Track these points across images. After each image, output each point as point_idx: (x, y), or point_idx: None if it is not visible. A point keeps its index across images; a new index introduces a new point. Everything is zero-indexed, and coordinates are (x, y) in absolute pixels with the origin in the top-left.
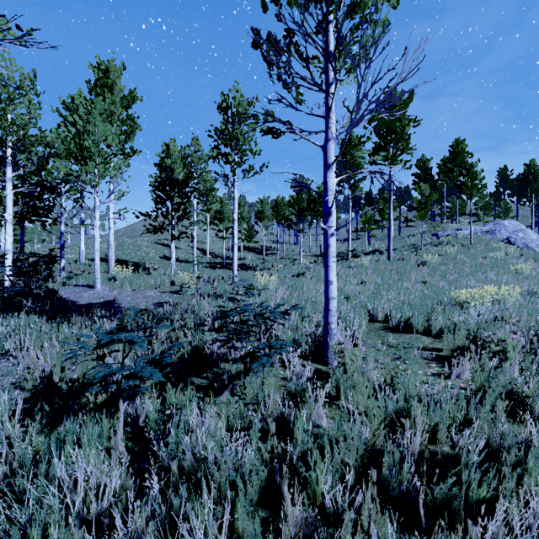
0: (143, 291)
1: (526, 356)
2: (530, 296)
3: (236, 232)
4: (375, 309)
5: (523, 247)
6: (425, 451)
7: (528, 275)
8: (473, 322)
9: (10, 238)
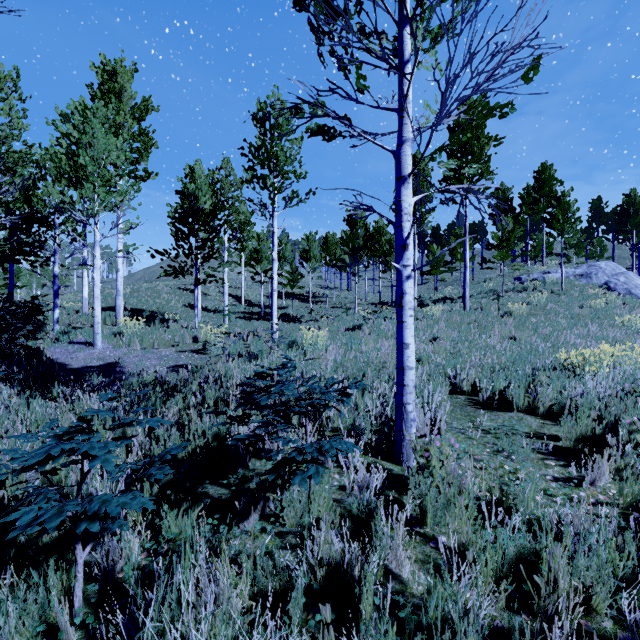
0: (157, 350)
1: None
2: None
3: (275, 275)
4: (457, 376)
5: (625, 293)
6: None
7: (639, 329)
8: (595, 396)
9: None
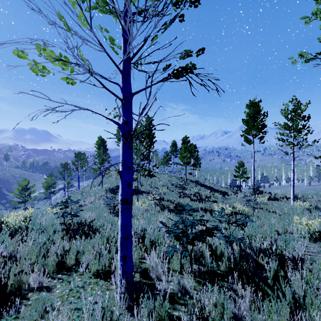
0: None
1: None
2: None
3: None
4: None
5: None
6: None
7: None
8: None
9: None
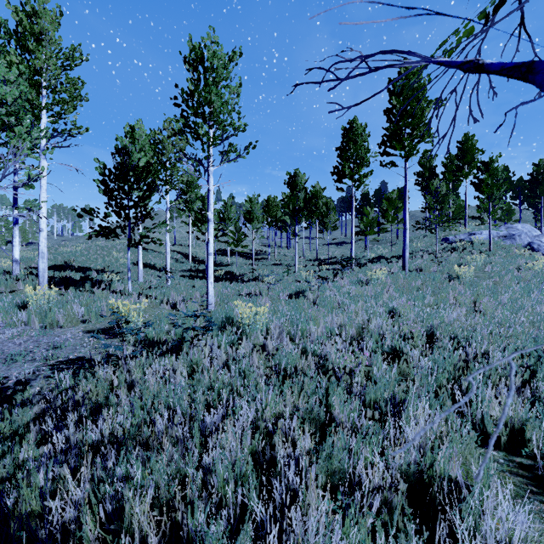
0: (59, 330)
1: None
2: None
3: (211, 237)
4: (478, 410)
5: None
6: None
7: None
8: None
9: None
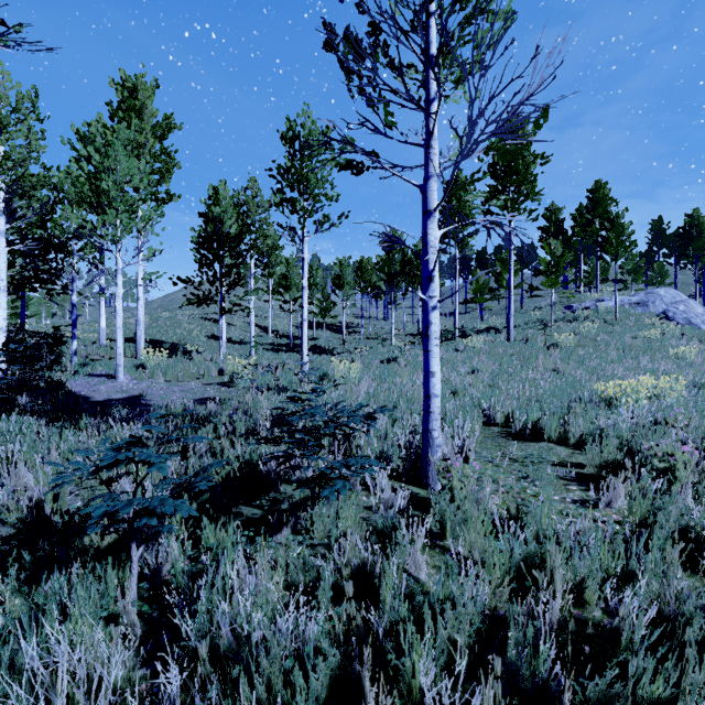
0: (181, 383)
1: (702, 476)
2: (696, 388)
3: (306, 304)
4: (491, 408)
5: (684, 323)
6: (570, 622)
7: (693, 361)
8: (626, 426)
9: (3, 312)
